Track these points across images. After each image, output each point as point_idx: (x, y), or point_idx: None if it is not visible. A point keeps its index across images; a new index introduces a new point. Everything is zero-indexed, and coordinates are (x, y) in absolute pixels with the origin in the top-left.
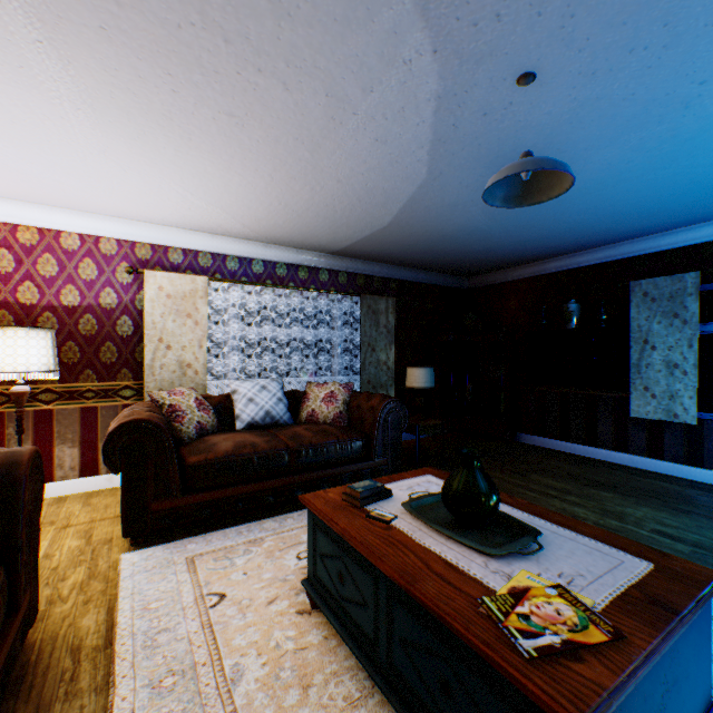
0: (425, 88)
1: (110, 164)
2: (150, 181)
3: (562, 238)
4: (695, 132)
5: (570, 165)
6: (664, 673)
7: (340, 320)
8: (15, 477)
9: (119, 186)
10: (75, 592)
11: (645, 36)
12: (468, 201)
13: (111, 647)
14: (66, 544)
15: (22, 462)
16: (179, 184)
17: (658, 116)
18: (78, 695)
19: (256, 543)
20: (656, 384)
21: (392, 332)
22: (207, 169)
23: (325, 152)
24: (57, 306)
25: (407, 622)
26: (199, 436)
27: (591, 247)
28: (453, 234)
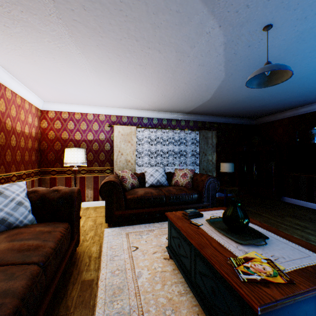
0: (217, 41)
1: (102, 88)
2: (115, 92)
3: (306, 96)
4: None
5: (302, 60)
6: None
7: (190, 142)
8: (73, 196)
9: (105, 96)
10: (90, 239)
11: None
12: None
13: (100, 258)
14: (88, 223)
15: (75, 192)
16: (124, 92)
17: None
18: (90, 270)
19: (151, 231)
20: None
21: (214, 146)
22: (134, 86)
23: (178, 73)
24: (86, 140)
25: (200, 264)
26: (132, 188)
27: None
28: (243, 100)
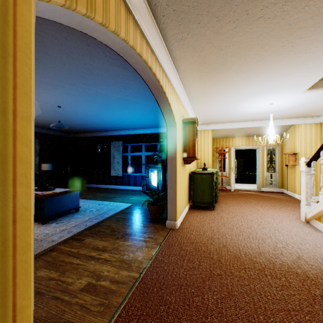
0: (35, 103)
1: None
2: None
3: (93, 129)
4: (102, 118)
5: (81, 117)
6: (65, 199)
7: None
8: None
9: None
10: None
11: (79, 107)
12: (58, 118)
13: None
14: None
15: None
16: None
17: (92, 115)
18: None
19: None
20: (116, 167)
21: (38, 151)
22: None
23: None
24: None
25: None
26: None
27: (103, 131)
28: None
